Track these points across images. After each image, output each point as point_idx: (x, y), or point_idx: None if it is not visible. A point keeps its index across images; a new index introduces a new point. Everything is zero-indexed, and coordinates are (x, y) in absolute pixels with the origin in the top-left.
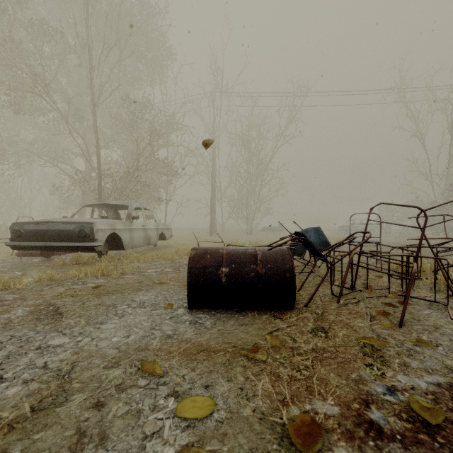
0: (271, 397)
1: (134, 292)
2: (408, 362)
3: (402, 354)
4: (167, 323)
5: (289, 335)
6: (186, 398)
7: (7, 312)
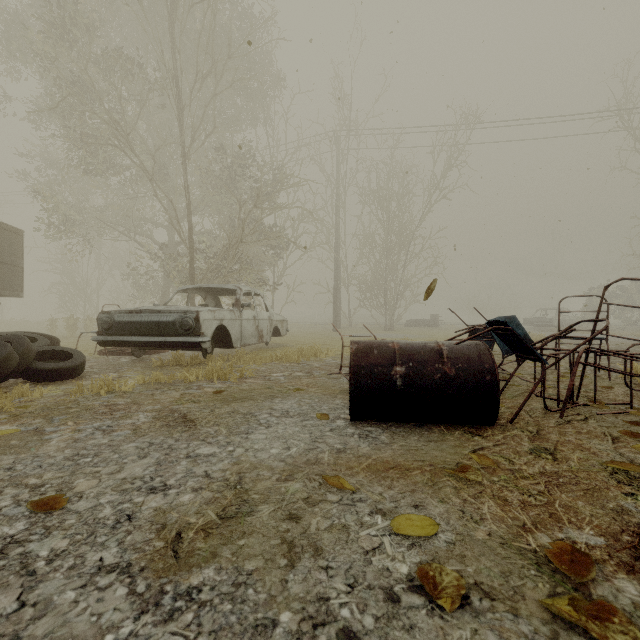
0: (506, 522)
1: (268, 399)
2: None
3: None
4: (330, 436)
5: (501, 456)
6: (398, 515)
7: (128, 417)
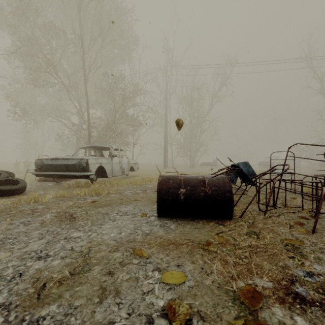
0: (223, 274)
1: (118, 205)
2: (320, 256)
3: (316, 251)
4: (144, 226)
5: (231, 236)
6: (166, 271)
7: (41, 216)
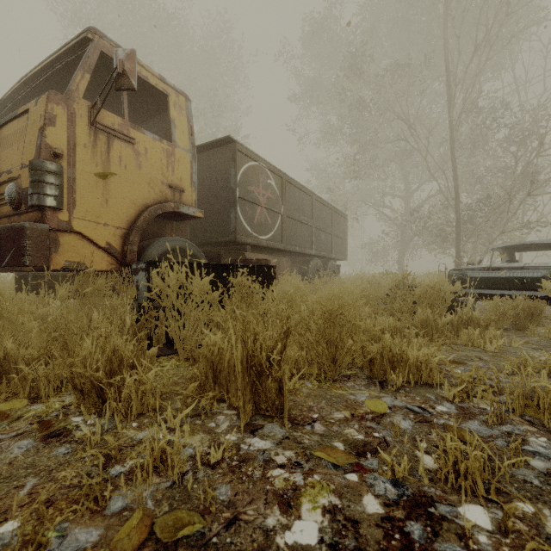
0: None
1: None
2: None
3: None
4: None
5: None
6: None
7: None
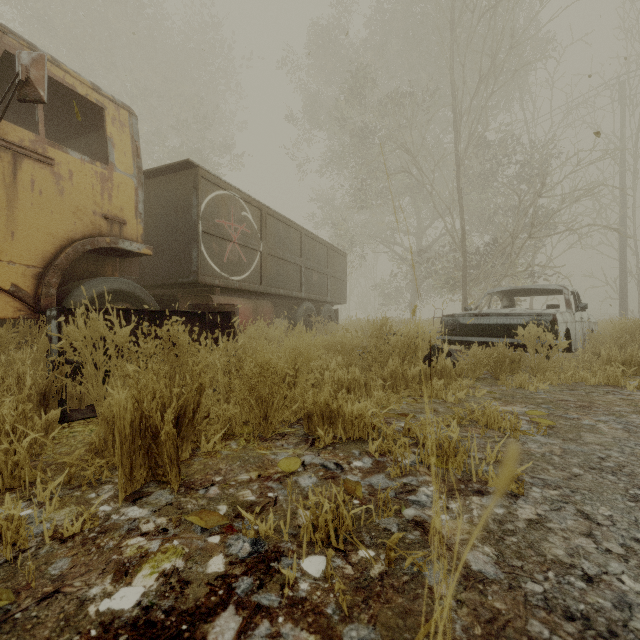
0: None
1: None
2: None
3: None
4: None
5: None
6: None
7: (622, 416)
